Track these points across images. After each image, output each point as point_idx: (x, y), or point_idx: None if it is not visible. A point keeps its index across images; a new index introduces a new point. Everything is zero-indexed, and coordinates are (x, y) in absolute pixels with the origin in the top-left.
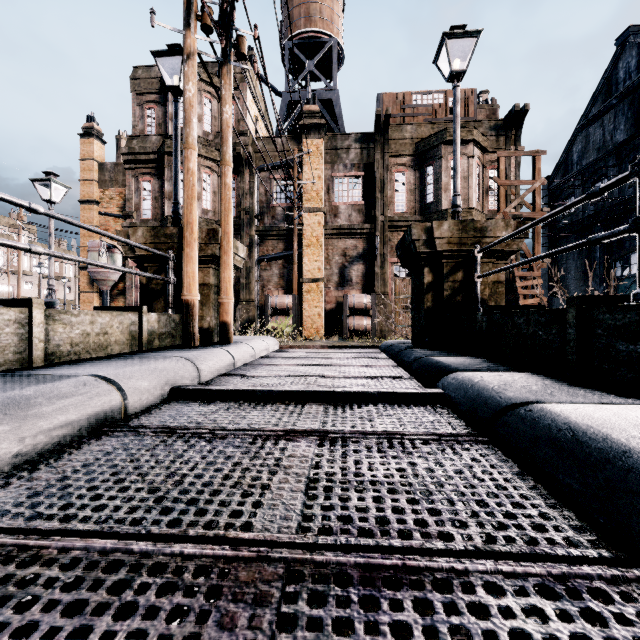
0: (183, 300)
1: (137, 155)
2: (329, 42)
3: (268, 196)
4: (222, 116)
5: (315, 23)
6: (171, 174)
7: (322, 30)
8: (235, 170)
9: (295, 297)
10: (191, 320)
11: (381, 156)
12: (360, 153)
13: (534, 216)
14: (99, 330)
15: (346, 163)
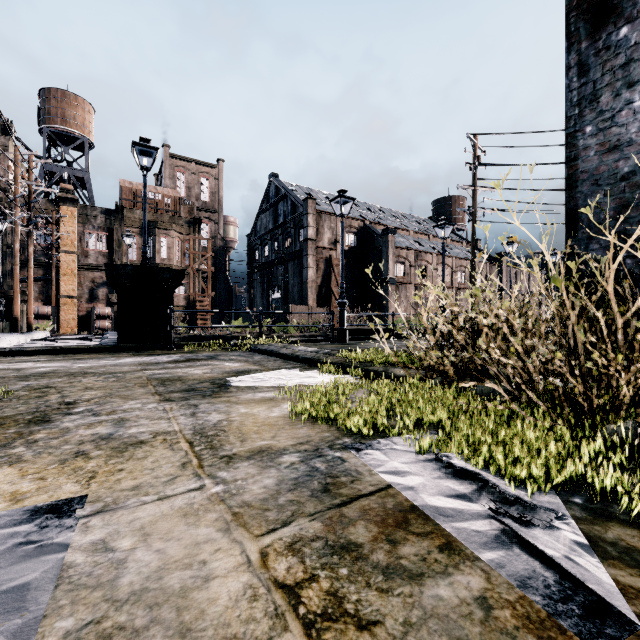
0: (14, 317)
1: None
2: (82, 139)
3: None
4: (29, 251)
5: (70, 125)
6: None
7: (76, 131)
8: None
9: (54, 308)
10: (18, 324)
11: (120, 226)
12: (105, 221)
13: (208, 270)
14: None
15: (95, 225)
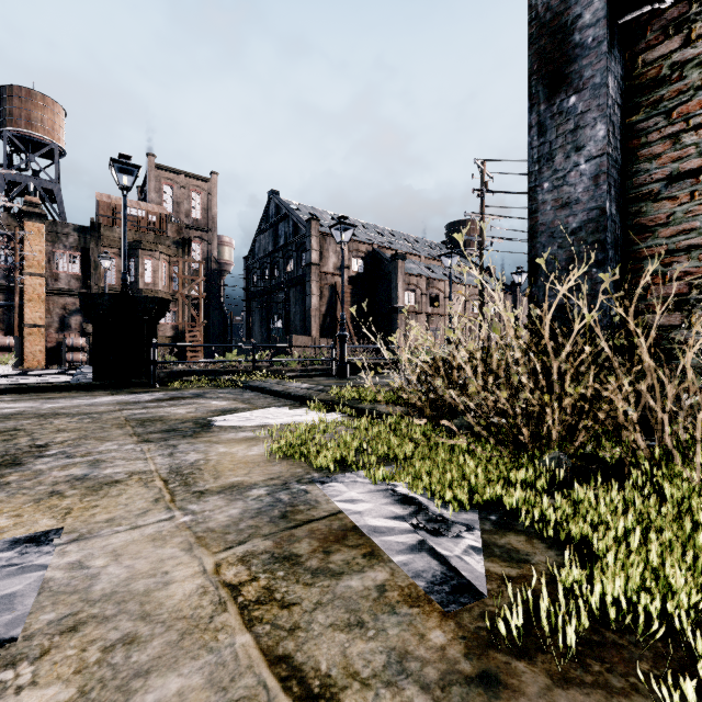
0: None
1: None
2: (51, 145)
3: None
4: None
5: (37, 128)
6: None
7: (44, 136)
8: None
9: (17, 338)
10: None
11: (96, 245)
12: (79, 240)
13: (199, 297)
14: None
15: (66, 244)
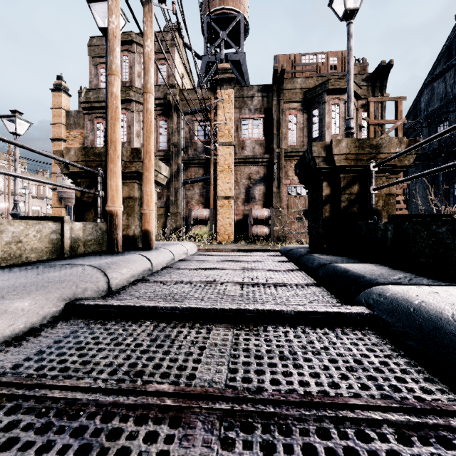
0: (107, 210)
1: (92, 103)
2: (238, 17)
3: (191, 134)
4: (144, 49)
5: (227, 2)
6: None
7: (232, 7)
8: (166, 114)
9: (211, 210)
10: (114, 228)
11: (278, 102)
12: (261, 100)
13: None
14: (10, 239)
15: (251, 108)
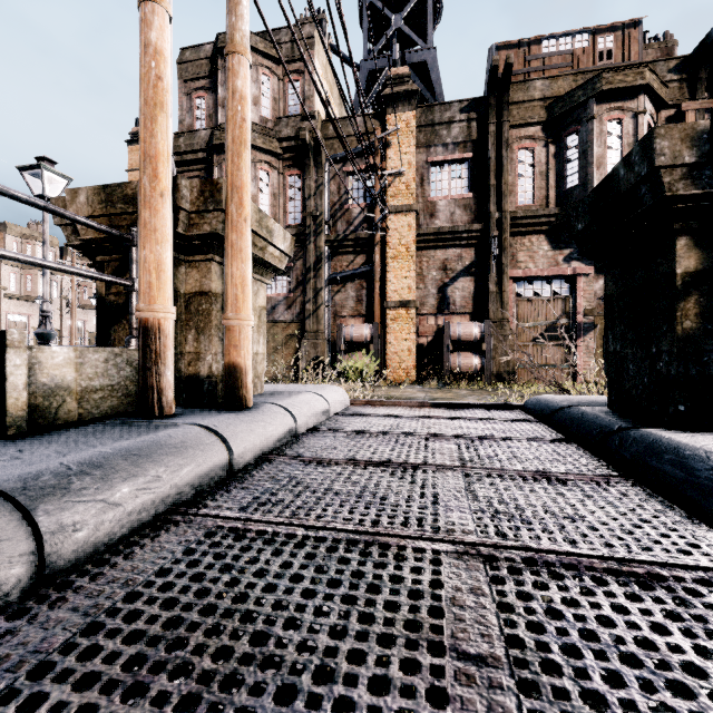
0: (138, 320)
1: (183, 155)
2: None
3: (342, 195)
4: None
5: None
6: (221, 174)
7: None
8: (300, 164)
9: (377, 327)
10: (153, 361)
11: (497, 127)
12: (467, 127)
13: None
14: None
15: (447, 142)
